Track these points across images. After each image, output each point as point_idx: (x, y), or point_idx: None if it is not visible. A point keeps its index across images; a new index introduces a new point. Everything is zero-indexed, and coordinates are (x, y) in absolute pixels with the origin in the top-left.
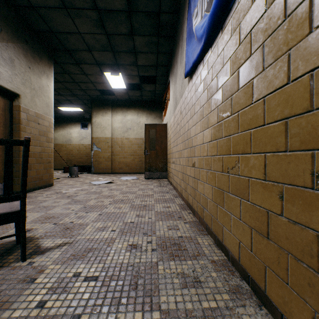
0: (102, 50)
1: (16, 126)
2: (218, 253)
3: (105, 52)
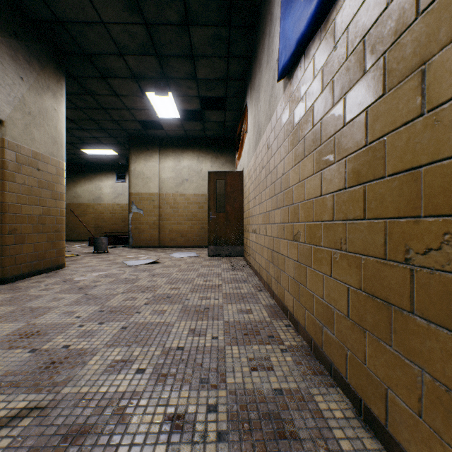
0: (141, 53)
1: None
2: (373, 451)
3: (145, 57)
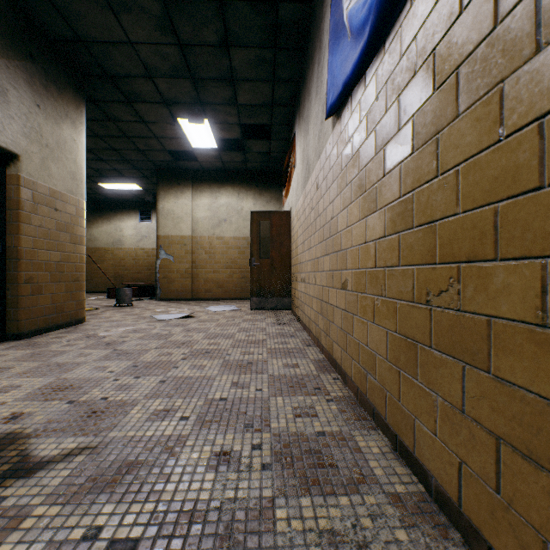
0: (174, 76)
1: (13, 213)
2: (403, 475)
3: (178, 80)
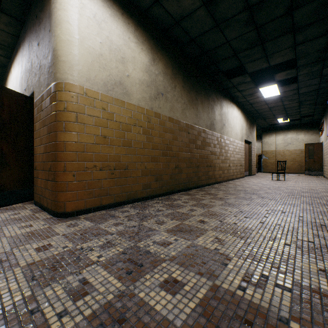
0: (280, 114)
1: (250, 153)
2: None
3: (281, 114)
